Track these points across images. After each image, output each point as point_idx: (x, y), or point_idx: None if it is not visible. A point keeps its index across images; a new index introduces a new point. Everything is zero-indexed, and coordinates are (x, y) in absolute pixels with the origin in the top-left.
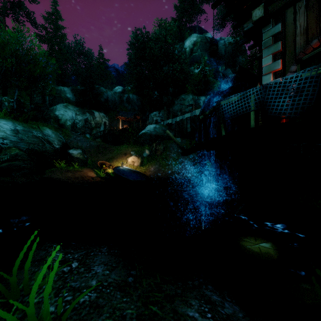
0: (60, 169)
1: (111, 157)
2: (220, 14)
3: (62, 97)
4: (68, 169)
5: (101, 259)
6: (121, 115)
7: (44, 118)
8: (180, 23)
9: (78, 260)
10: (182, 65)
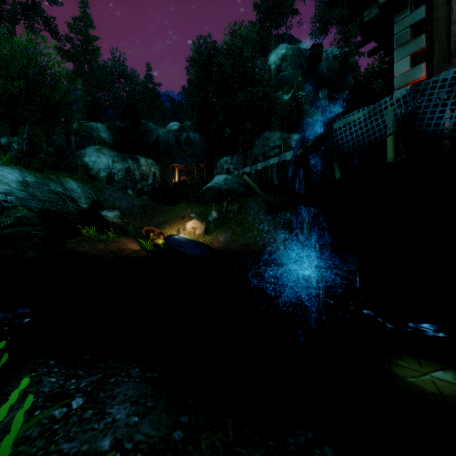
0: (88, 239)
1: (162, 221)
2: (320, 14)
3: (94, 137)
4: (100, 238)
5: (126, 391)
6: (177, 162)
7: (69, 166)
8: (262, 29)
9: (86, 393)
10: (265, 89)
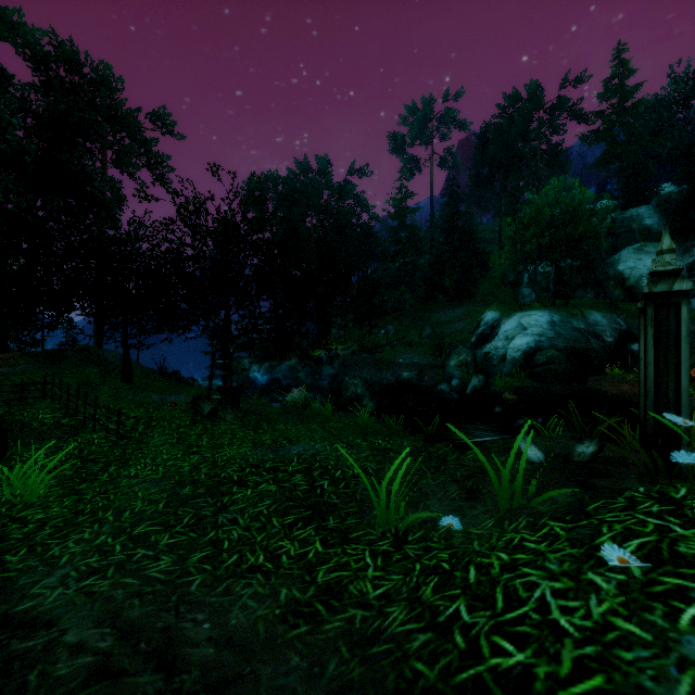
0: (610, 378)
1: None
2: None
3: (633, 231)
4: (625, 378)
5: None
6: None
7: (597, 280)
8: None
9: None
10: None
